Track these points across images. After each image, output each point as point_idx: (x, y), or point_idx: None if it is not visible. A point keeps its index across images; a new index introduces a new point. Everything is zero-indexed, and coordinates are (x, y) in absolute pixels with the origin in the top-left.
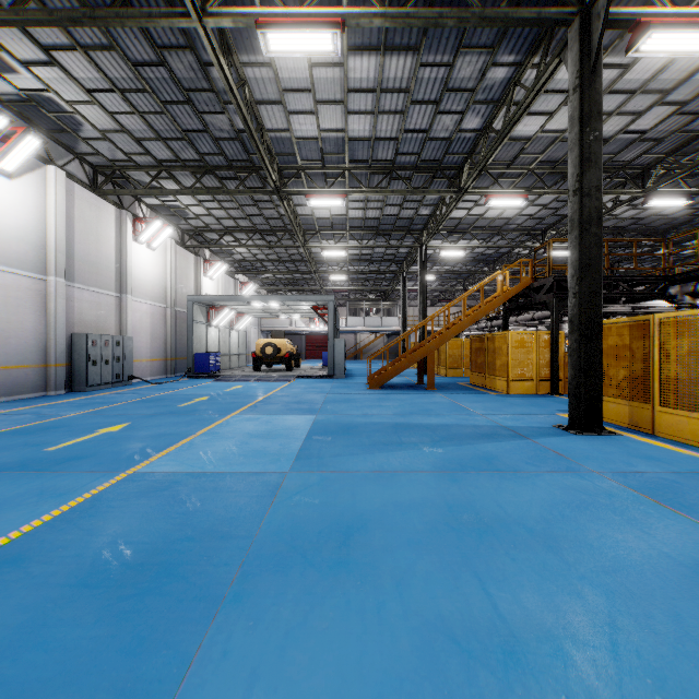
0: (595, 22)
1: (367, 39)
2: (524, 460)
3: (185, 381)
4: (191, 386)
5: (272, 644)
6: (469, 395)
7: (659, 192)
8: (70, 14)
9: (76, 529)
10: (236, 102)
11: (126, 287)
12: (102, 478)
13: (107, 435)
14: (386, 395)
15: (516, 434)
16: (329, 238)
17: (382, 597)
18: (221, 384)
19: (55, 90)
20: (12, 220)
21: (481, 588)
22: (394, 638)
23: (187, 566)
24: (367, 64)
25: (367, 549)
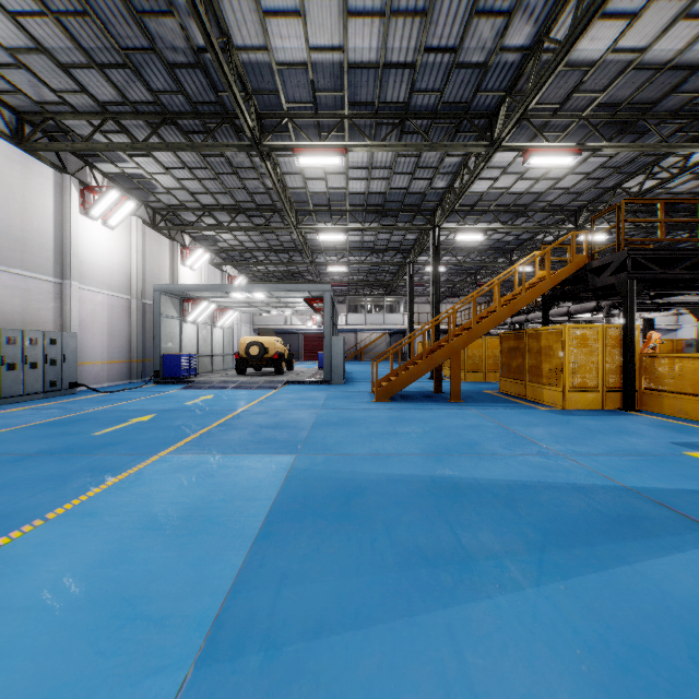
0: None
1: None
2: None
3: (146, 389)
4: (148, 395)
5: None
6: (513, 412)
7: None
8: None
9: None
10: None
11: (69, 271)
12: None
13: None
14: (399, 412)
15: (680, 516)
16: (326, 221)
17: None
18: (187, 394)
19: None
20: None
21: None
22: None
23: None
24: None
25: None
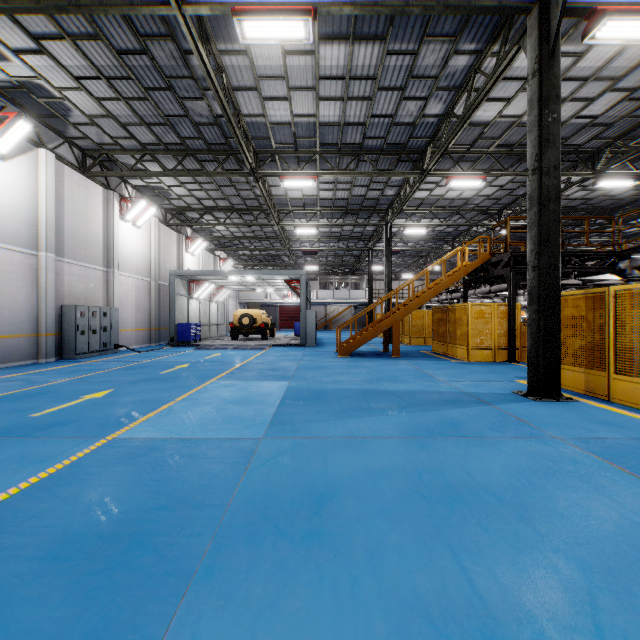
0: (554, 10)
1: (337, 29)
2: (488, 426)
3: (167, 349)
4: (173, 354)
5: (243, 626)
6: (431, 363)
7: (608, 174)
8: (56, 3)
9: (53, 497)
10: (214, 87)
11: (112, 262)
12: (82, 445)
13: (91, 401)
14: (354, 363)
15: (478, 400)
16: (301, 217)
17: (356, 572)
18: (201, 352)
19: (45, 77)
20: (5, 199)
21: (455, 561)
22: (369, 618)
23: (159, 537)
24: (337, 53)
25: (339, 519)
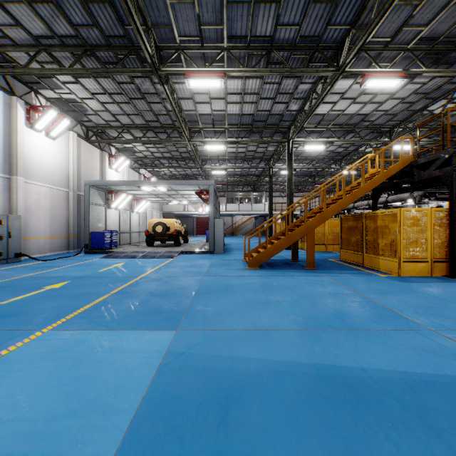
0: None
1: None
2: None
3: (77, 257)
4: (74, 263)
5: None
6: (361, 279)
7: None
8: None
9: None
10: None
11: (17, 169)
12: None
13: None
14: (268, 279)
15: None
16: (211, 136)
17: None
18: (105, 261)
19: None
20: None
21: None
22: None
23: None
24: None
25: None
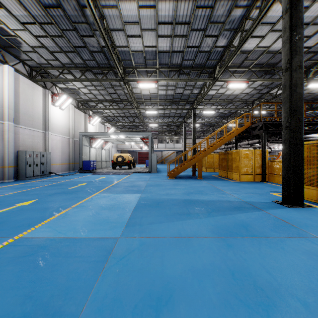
0: None
1: None
2: (267, 227)
3: (77, 174)
4: (80, 177)
5: None
6: (220, 182)
7: (314, 80)
8: None
9: None
10: (98, 26)
11: (48, 128)
12: None
13: (20, 207)
14: (177, 182)
15: (254, 207)
16: (149, 105)
17: None
18: (95, 176)
19: (4, 23)
20: None
21: None
22: None
23: None
24: (168, 7)
25: None
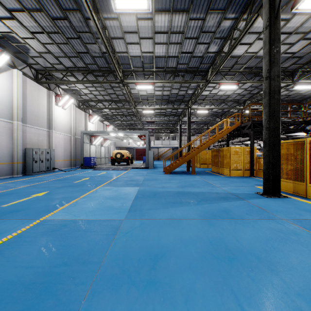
0: None
1: (164, 6)
2: (245, 212)
3: (79, 170)
4: (82, 172)
5: None
6: (211, 177)
7: (299, 82)
8: None
9: (2, 257)
10: (101, 37)
11: (52, 126)
12: (26, 223)
13: (36, 198)
14: (172, 177)
15: (238, 197)
16: (146, 104)
17: None
18: (96, 172)
19: (15, 32)
20: None
21: (237, 303)
22: None
23: (59, 285)
24: (164, 19)
25: (166, 272)
